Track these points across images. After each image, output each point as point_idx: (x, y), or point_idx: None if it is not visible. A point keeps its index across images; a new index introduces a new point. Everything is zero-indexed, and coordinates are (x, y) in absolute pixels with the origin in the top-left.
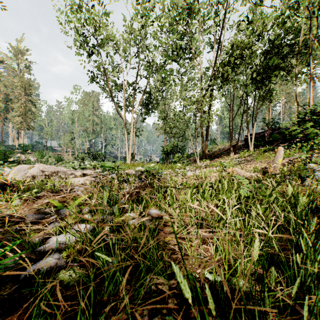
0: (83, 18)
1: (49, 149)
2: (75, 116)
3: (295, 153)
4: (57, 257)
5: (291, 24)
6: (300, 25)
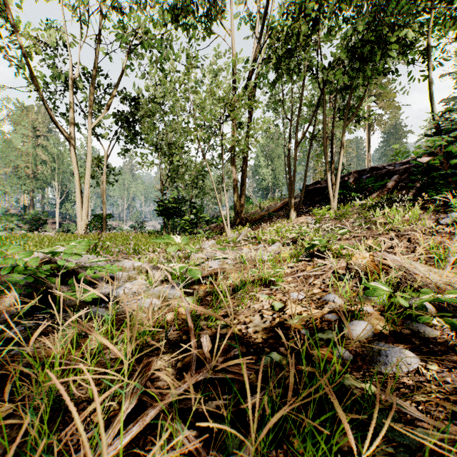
0: None
1: None
2: None
3: None
4: None
5: None
6: None
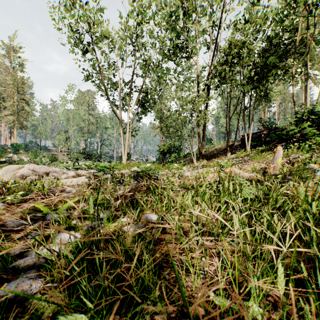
0: (77, 14)
1: (43, 149)
2: (70, 115)
3: (293, 153)
4: (33, 276)
5: (288, 22)
6: (297, 24)
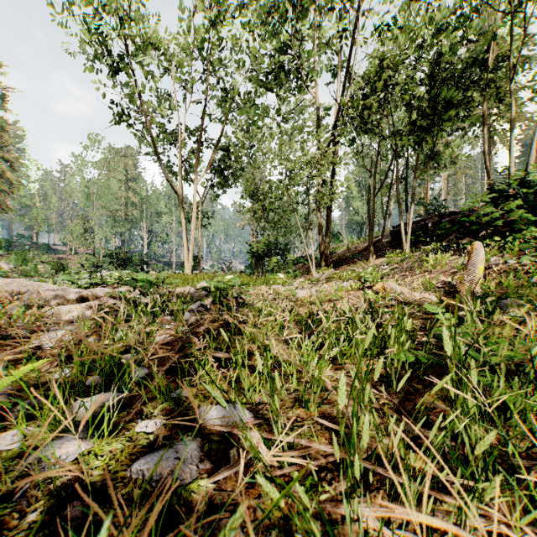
0: None
1: (43, 248)
2: (92, 190)
3: (495, 255)
4: None
5: (482, 21)
6: (493, 28)
